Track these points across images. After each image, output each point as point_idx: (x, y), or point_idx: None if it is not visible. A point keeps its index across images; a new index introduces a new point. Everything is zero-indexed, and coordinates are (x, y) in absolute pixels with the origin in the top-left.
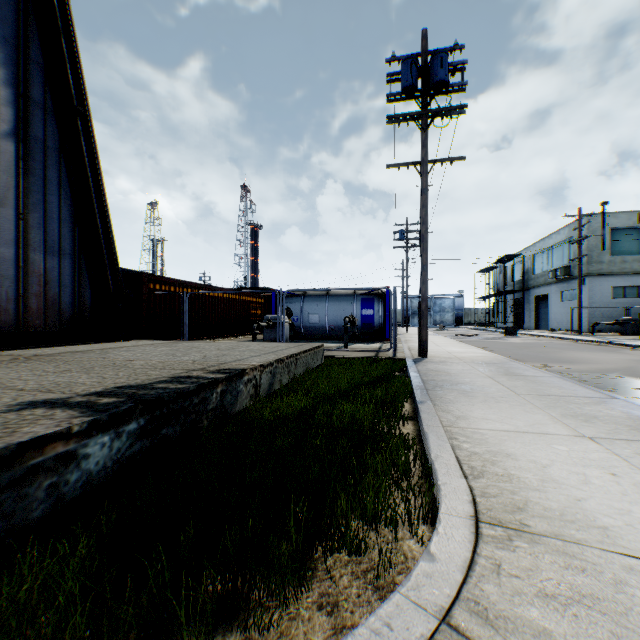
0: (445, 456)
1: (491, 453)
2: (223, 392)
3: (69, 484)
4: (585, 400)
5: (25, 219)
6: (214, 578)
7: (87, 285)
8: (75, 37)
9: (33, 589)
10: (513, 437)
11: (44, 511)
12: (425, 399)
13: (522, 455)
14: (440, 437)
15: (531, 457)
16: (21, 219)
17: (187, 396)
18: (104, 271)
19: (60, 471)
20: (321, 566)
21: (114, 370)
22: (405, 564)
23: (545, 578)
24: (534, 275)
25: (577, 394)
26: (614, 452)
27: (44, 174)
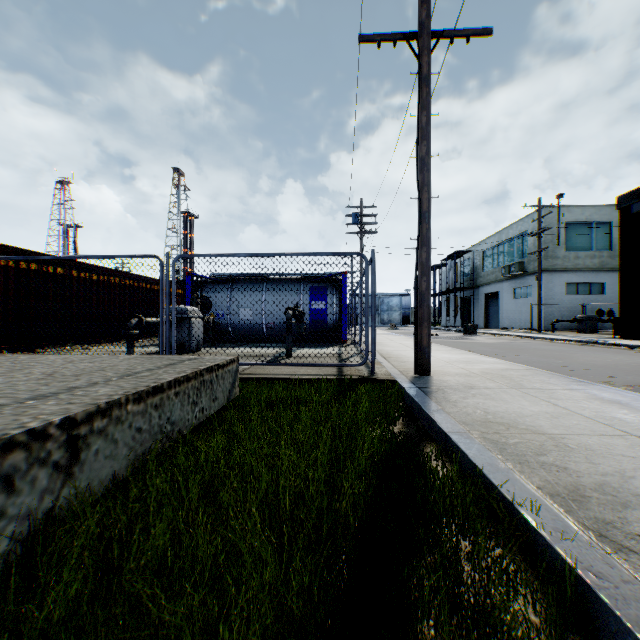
0: None
1: None
2: None
3: None
4: None
5: None
6: None
7: None
8: None
9: None
10: None
11: None
12: None
13: None
14: None
15: None
16: None
17: None
18: None
19: None
20: None
21: None
22: None
23: None
24: (484, 272)
25: None
26: None
27: None
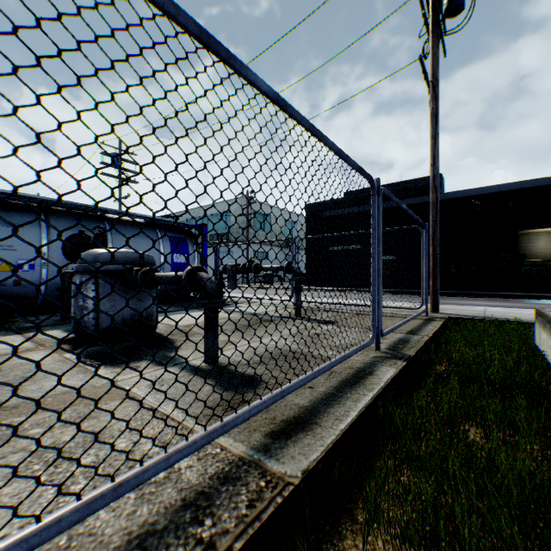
0: None
1: None
2: None
3: None
4: None
5: None
6: None
7: None
8: None
9: None
10: None
11: None
12: None
13: None
14: None
15: None
16: None
17: None
18: None
19: None
20: None
21: None
22: None
23: None
24: None
25: None
26: None
27: None
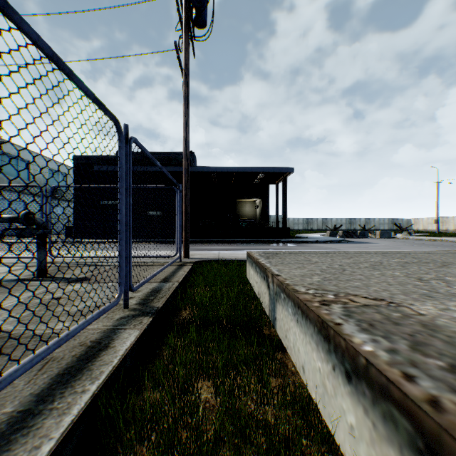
0: None
1: None
2: None
3: None
4: None
5: None
6: None
7: None
8: None
9: None
10: None
11: None
12: None
13: None
14: None
15: None
16: None
17: None
18: None
19: None
20: None
21: None
22: None
23: None
24: None
25: None
26: None
27: None
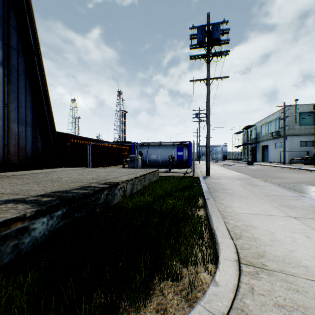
0: (221, 227)
1: (244, 225)
2: (107, 194)
3: (24, 244)
4: (290, 197)
5: (8, 106)
6: (100, 295)
7: (39, 140)
8: (33, 15)
9: (1, 303)
10: (255, 217)
11: (10, 259)
12: (209, 197)
13: (260, 227)
14: (218, 217)
15: (265, 228)
16: (6, 106)
17: (88, 196)
18: (48, 133)
19: (19, 237)
20: (157, 287)
21: (52, 183)
22: (202, 286)
23: (277, 295)
24: (261, 135)
25: (285, 194)
26: (307, 225)
27: (18, 84)
